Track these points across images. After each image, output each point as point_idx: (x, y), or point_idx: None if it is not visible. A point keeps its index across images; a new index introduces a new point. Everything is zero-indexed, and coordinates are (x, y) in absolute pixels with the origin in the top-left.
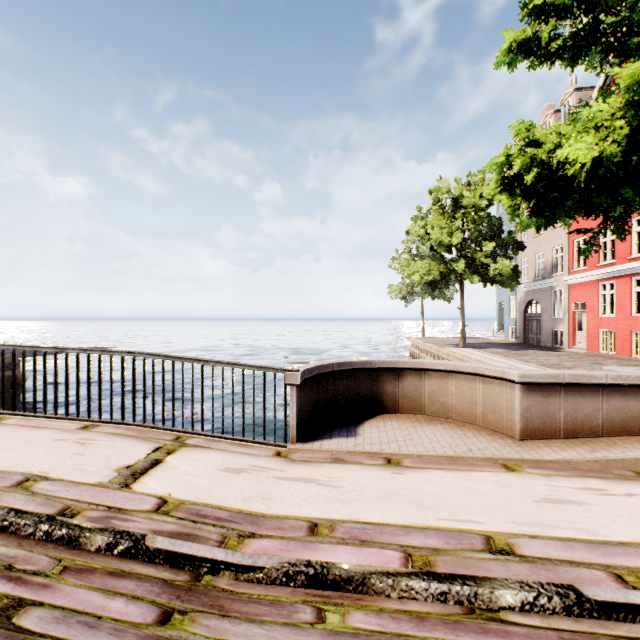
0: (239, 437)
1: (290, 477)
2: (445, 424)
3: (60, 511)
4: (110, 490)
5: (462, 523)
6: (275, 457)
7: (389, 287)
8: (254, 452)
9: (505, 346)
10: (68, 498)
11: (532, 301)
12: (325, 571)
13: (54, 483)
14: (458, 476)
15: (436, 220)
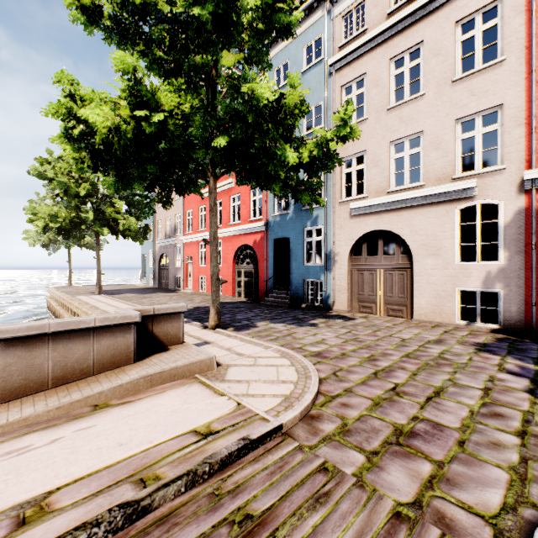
0: None
1: None
2: None
3: None
4: None
5: None
6: None
7: (25, 232)
8: None
9: (141, 291)
10: None
11: (164, 254)
12: None
13: None
14: None
15: (63, 167)
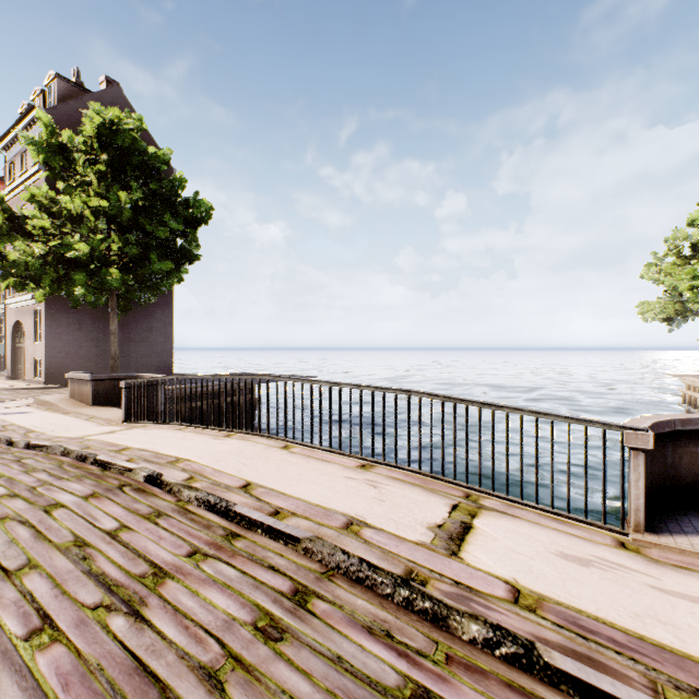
0: (546, 507)
1: (676, 591)
2: None
3: (405, 573)
4: (440, 556)
5: None
6: (621, 549)
7: (640, 305)
8: (582, 534)
9: None
10: (403, 556)
11: None
12: None
13: (377, 532)
14: None
15: None
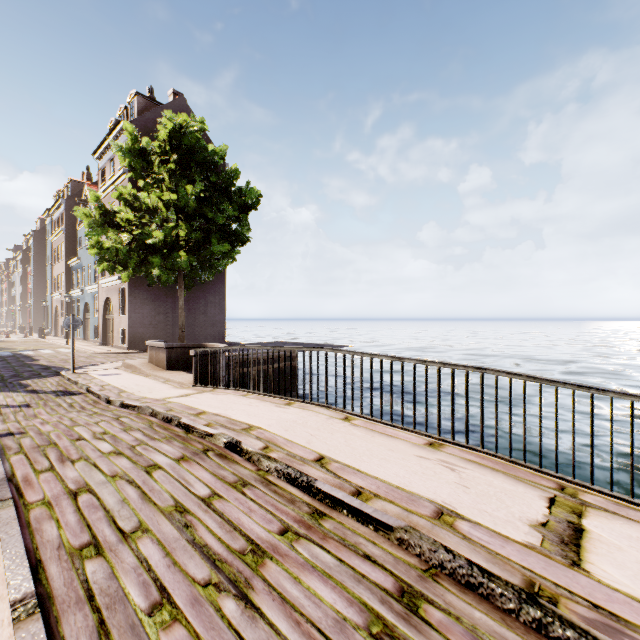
0: None
1: None
2: None
3: (525, 584)
4: (559, 565)
5: None
6: None
7: None
8: None
9: None
10: (514, 561)
11: None
12: None
13: (474, 527)
14: None
15: None
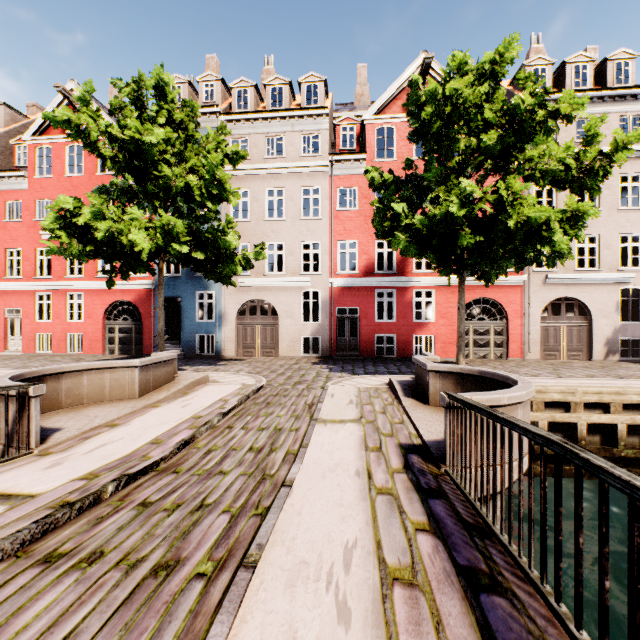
0: None
1: (90, 450)
2: (90, 406)
3: (54, 508)
4: (34, 500)
5: (182, 419)
6: (48, 455)
7: None
8: (25, 462)
9: None
10: (29, 512)
11: None
12: (186, 440)
13: None
14: (149, 415)
15: None
